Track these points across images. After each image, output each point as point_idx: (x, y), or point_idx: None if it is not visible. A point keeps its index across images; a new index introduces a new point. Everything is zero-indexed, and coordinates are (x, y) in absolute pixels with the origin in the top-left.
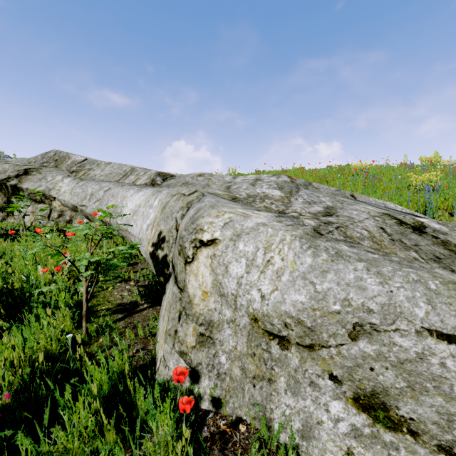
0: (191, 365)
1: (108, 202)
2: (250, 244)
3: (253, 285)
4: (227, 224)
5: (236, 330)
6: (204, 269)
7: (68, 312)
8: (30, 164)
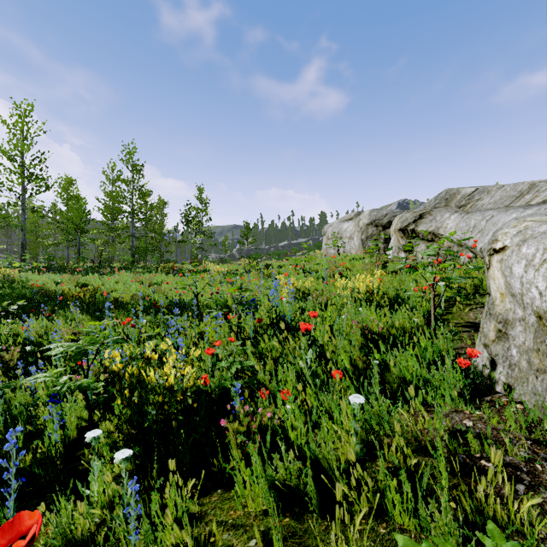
0: (491, 356)
1: (488, 232)
2: (532, 246)
3: (531, 283)
4: (520, 232)
5: (525, 327)
6: (497, 273)
7: (420, 311)
8: (424, 209)
